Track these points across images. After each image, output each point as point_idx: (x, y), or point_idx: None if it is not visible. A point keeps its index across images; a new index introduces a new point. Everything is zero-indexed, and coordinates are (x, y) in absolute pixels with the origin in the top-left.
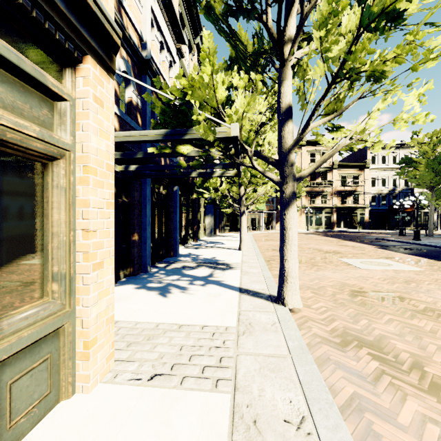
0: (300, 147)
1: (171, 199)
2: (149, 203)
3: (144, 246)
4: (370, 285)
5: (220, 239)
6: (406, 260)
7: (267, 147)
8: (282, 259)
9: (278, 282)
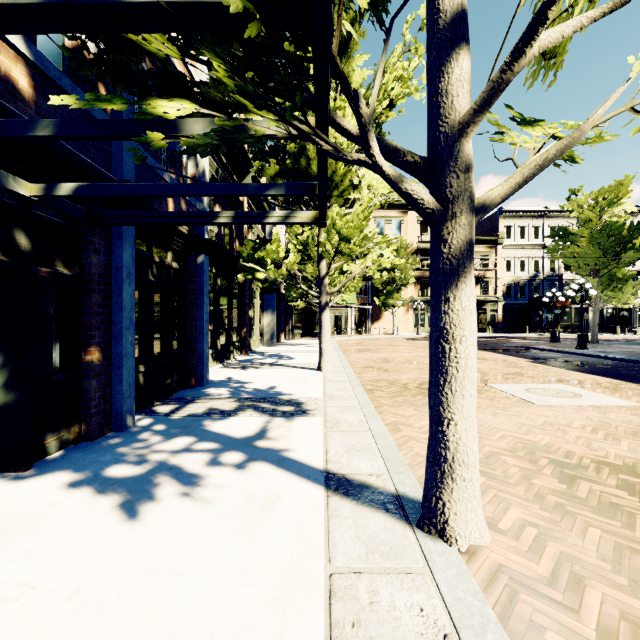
0: (407, 212)
1: (192, 279)
2: (130, 282)
3: (117, 373)
4: (579, 446)
5: (286, 350)
6: (594, 385)
7: (365, 193)
8: (440, 417)
9: (426, 473)
